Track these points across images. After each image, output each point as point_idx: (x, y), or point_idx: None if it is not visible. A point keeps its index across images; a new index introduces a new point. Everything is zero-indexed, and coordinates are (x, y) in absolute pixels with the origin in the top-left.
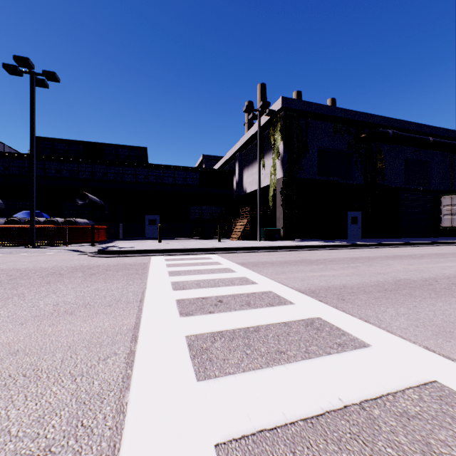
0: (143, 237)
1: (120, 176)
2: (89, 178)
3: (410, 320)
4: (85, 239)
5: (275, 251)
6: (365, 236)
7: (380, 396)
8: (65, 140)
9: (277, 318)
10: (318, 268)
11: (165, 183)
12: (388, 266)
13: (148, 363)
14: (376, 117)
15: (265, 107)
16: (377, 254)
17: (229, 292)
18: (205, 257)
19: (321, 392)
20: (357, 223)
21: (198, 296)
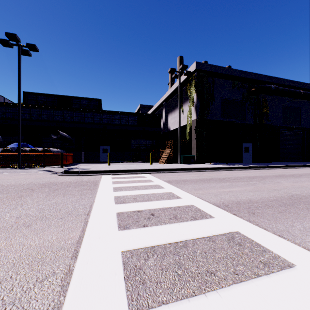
0: (98, 161)
1: (82, 119)
2: (61, 120)
3: None
4: (57, 163)
5: (191, 171)
6: (254, 161)
7: None
8: (44, 94)
9: (201, 232)
10: (226, 185)
11: (114, 123)
12: (279, 184)
13: (82, 287)
14: (263, 76)
15: (184, 69)
16: (267, 173)
17: (159, 206)
18: (141, 176)
19: None
20: (249, 151)
21: (134, 209)
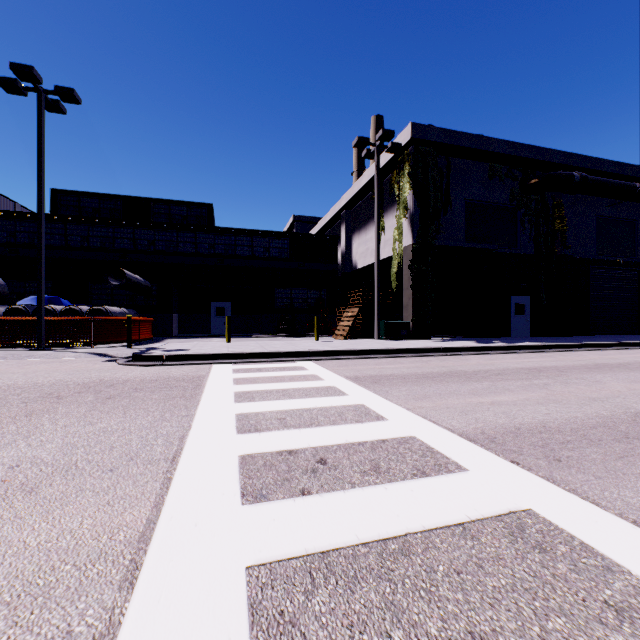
0: (207, 334)
1: (174, 245)
2: (129, 248)
3: None
4: (120, 337)
5: (404, 356)
6: (536, 333)
7: None
8: (95, 193)
9: (442, 510)
10: (483, 387)
11: (239, 255)
12: (600, 385)
13: None
14: (554, 152)
15: (386, 139)
16: (567, 361)
17: (338, 439)
18: (296, 366)
19: None
20: (524, 313)
21: (281, 447)
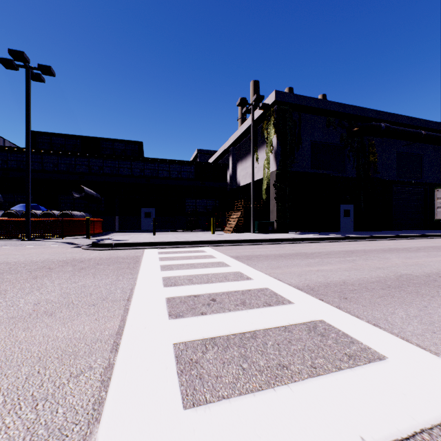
0: (139, 230)
1: (116, 169)
2: (86, 172)
3: (424, 324)
4: (81, 232)
5: (269, 243)
6: (357, 229)
7: (413, 434)
8: (62, 134)
9: (276, 320)
10: (314, 262)
11: (160, 176)
12: (386, 260)
13: (127, 382)
14: (369, 110)
15: (258, 101)
16: (372, 246)
17: (223, 289)
18: (199, 250)
19: (338, 428)
20: (349, 216)
21: (190, 293)
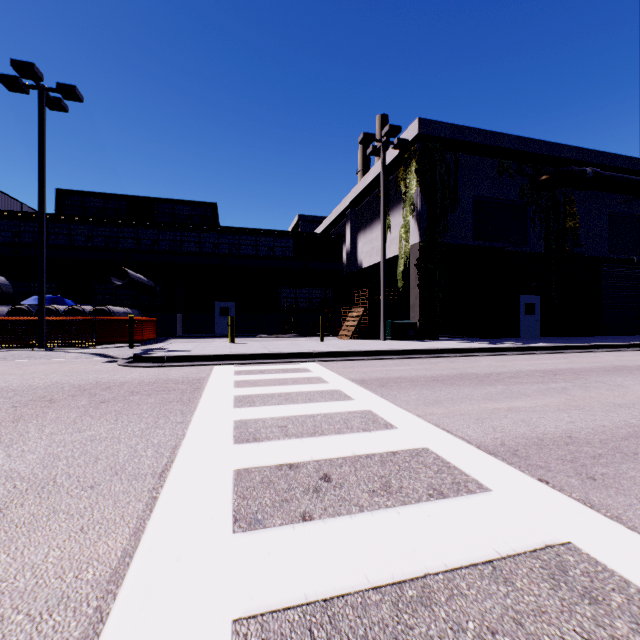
0: (211, 334)
1: (178, 244)
2: (133, 248)
3: None
4: (123, 337)
5: (411, 357)
6: (546, 334)
7: None
8: (100, 193)
9: (465, 542)
10: (497, 391)
11: (243, 254)
12: (622, 389)
13: None
14: (566, 148)
15: (392, 135)
16: (583, 363)
17: (344, 450)
18: (300, 368)
19: None
20: (534, 313)
21: (281, 459)
